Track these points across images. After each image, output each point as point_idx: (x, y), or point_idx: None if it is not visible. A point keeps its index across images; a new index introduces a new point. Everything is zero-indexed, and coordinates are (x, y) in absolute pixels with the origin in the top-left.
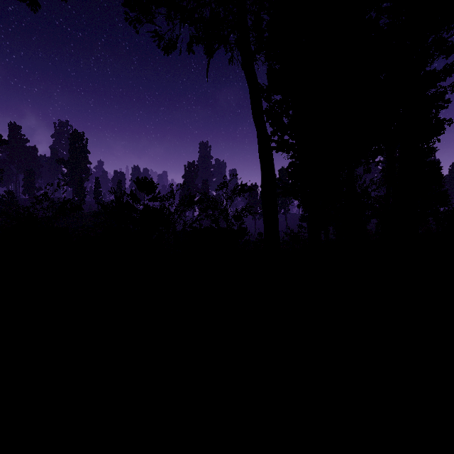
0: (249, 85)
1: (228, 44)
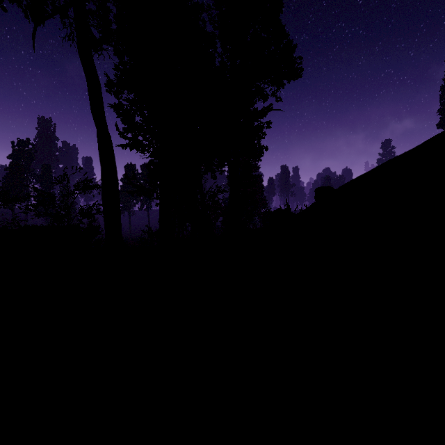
0: (87, 76)
1: (66, 17)
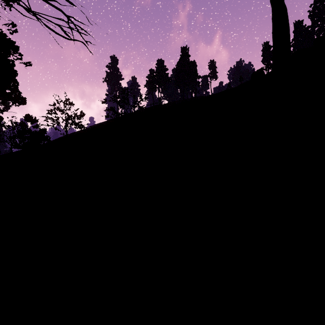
0: None
1: None
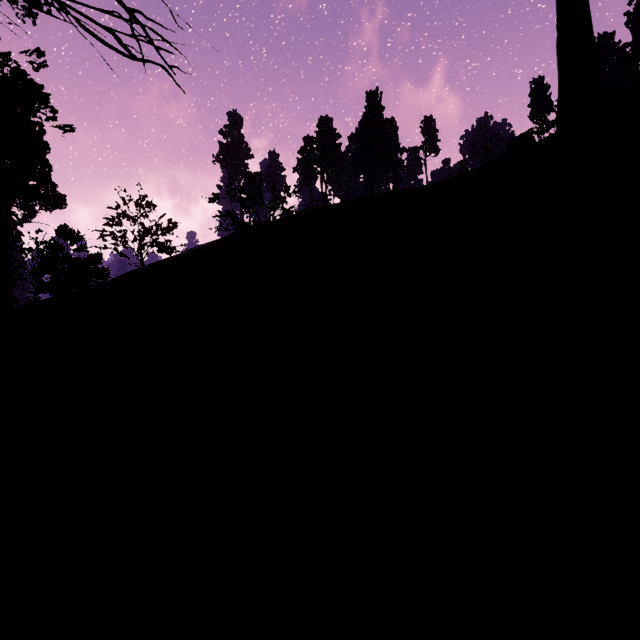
0: None
1: None
